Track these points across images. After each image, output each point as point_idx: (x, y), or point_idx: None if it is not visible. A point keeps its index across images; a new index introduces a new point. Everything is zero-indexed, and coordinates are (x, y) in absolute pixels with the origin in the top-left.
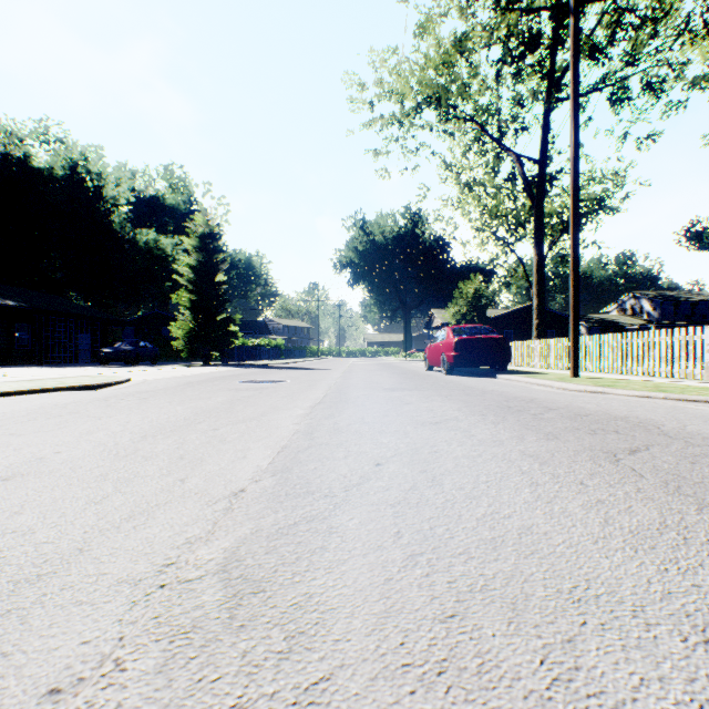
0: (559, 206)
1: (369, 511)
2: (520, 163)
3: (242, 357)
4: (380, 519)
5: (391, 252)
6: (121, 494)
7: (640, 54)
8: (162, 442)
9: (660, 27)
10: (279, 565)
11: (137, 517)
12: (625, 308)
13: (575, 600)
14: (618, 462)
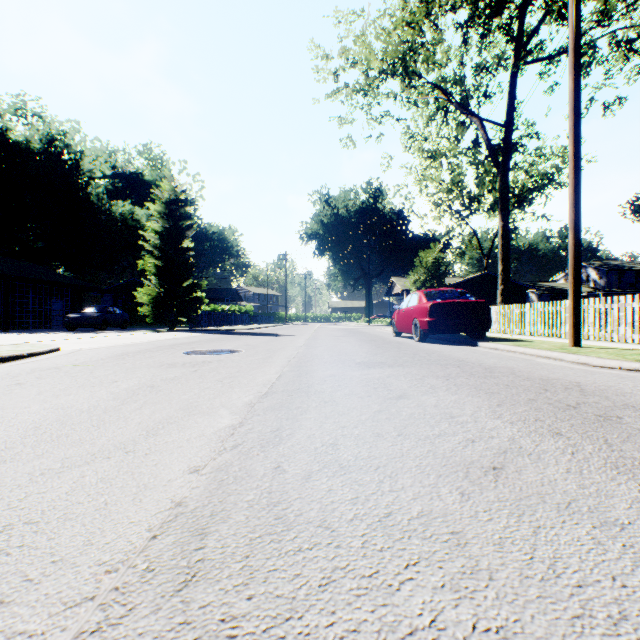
0: (512, 181)
1: None
2: (484, 129)
3: (210, 322)
4: None
5: (354, 224)
6: None
7: (614, 11)
8: None
9: None
10: None
11: None
12: None
13: None
14: None
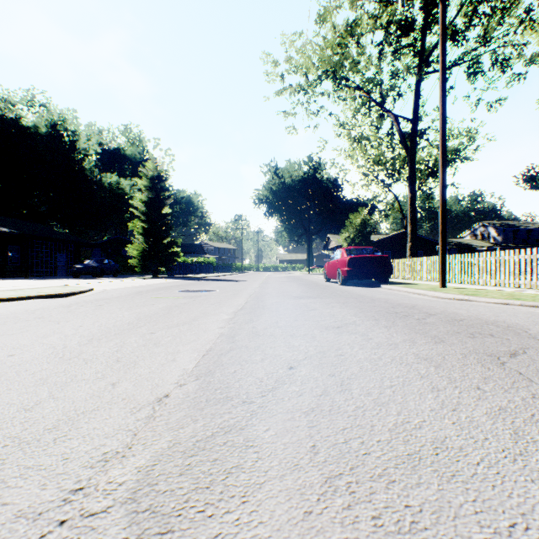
0: (426, 156)
1: (284, 420)
2: (397, 122)
3: (183, 271)
4: (295, 429)
5: (297, 191)
6: (53, 400)
7: (491, 37)
8: (104, 345)
9: (506, 16)
10: (192, 492)
11: (61, 428)
12: (476, 234)
13: None
14: (504, 365)
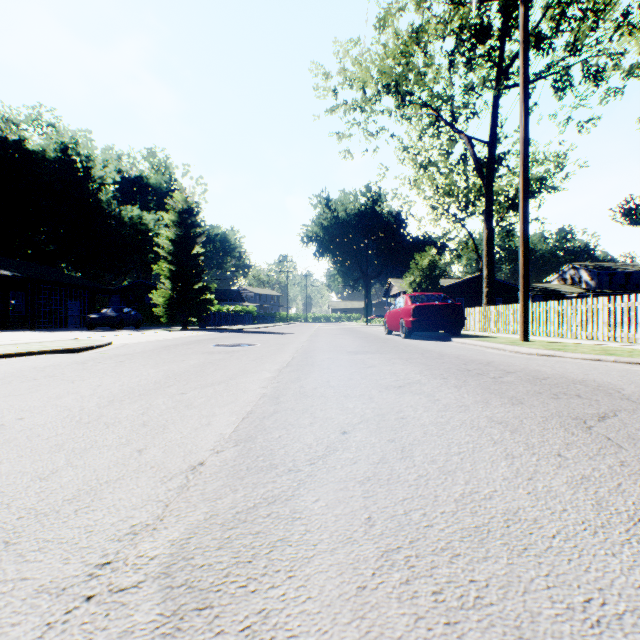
0: (506, 185)
1: (336, 490)
2: (471, 145)
3: (217, 322)
4: (349, 500)
5: (353, 227)
6: (71, 468)
7: (582, 45)
8: (128, 407)
9: (600, 20)
10: (232, 566)
11: (82, 498)
12: (565, 278)
13: (594, 624)
14: (591, 430)
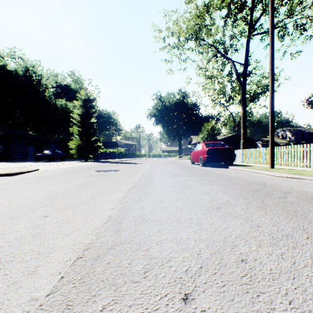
0: (249, 89)
1: None
2: (234, 66)
3: (104, 157)
4: None
5: (173, 110)
6: None
7: (294, 11)
8: None
9: None
10: None
11: None
12: (278, 135)
13: None
14: None
